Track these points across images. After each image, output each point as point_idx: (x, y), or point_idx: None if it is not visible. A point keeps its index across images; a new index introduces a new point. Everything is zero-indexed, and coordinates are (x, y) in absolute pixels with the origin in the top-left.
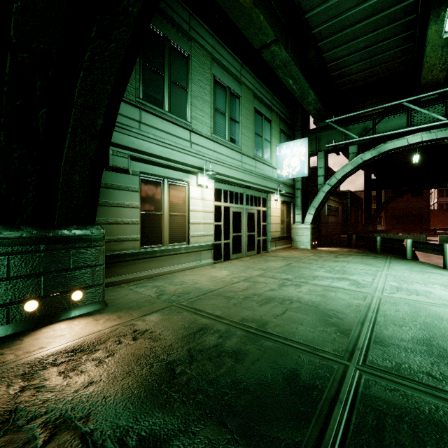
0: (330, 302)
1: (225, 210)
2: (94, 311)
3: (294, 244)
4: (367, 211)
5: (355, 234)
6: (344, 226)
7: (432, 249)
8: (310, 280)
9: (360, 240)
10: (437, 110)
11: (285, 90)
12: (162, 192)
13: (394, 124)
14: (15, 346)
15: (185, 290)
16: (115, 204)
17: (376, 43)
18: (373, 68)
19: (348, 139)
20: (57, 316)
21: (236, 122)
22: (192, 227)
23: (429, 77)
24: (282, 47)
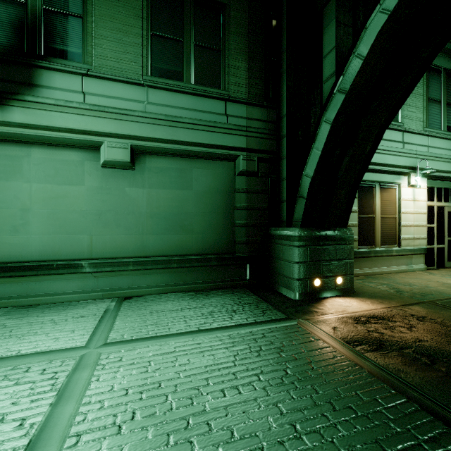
0: None
1: (438, 210)
2: (350, 294)
3: None
4: None
5: None
6: None
7: None
8: None
9: None
10: None
11: None
12: (374, 196)
13: None
14: (324, 306)
15: (422, 291)
16: None
17: None
18: None
19: None
20: (329, 292)
21: None
22: (403, 229)
23: None
24: None
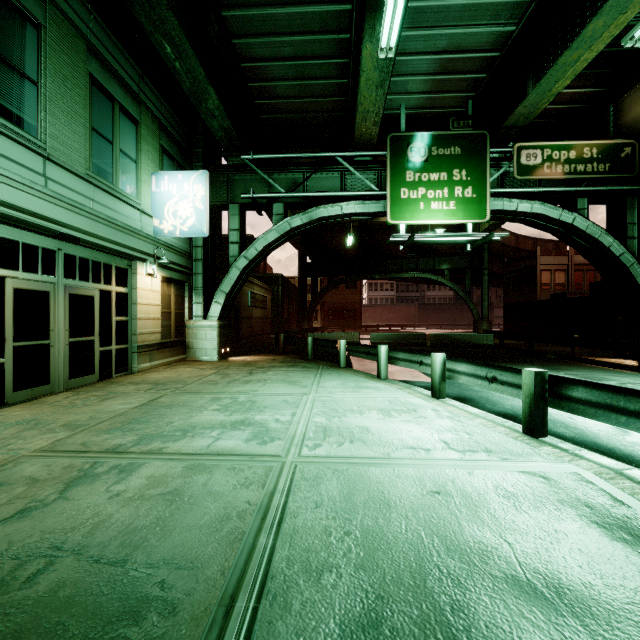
0: (180, 517)
1: None
2: None
3: (191, 354)
4: (302, 304)
5: (286, 333)
6: (274, 323)
7: (366, 353)
8: (173, 441)
9: (289, 342)
10: (370, 178)
11: (172, 81)
12: None
13: (328, 184)
14: None
15: None
16: None
17: (307, 58)
18: (304, 99)
19: (273, 192)
20: None
21: (25, 77)
22: None
23: (363, 129)
24: None
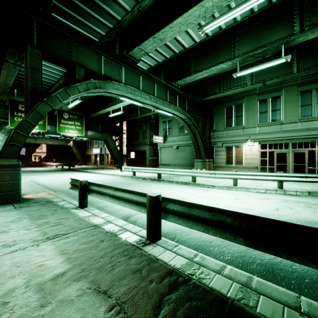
0: None
1: (270, 152)
2: None
3: None
4: None
5: None
6: None
7: None
8: None
9: None
10: None
11: None
12: (233, 150)
13: None
14: None
15: None
16: (219, 154)
17: None
18: None
19: None
20: None
21: (277, 110)
22: (245, 160)
23: None
24: (269, 80)
